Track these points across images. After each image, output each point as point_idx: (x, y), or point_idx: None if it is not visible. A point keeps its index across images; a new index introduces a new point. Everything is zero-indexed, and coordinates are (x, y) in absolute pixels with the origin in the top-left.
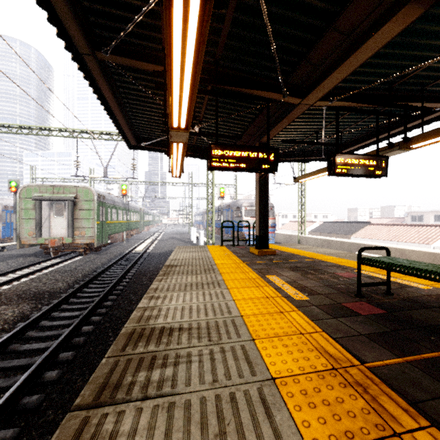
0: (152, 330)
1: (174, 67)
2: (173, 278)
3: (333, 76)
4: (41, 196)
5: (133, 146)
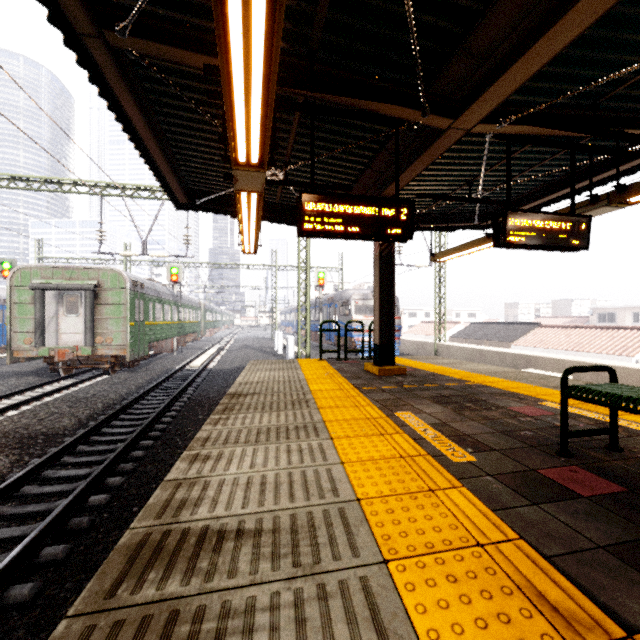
0: (184, 536)
1: (232, 31)
2: (239, 417)
3: (511, 75)
4: (44, 283)
5: (183, 204)
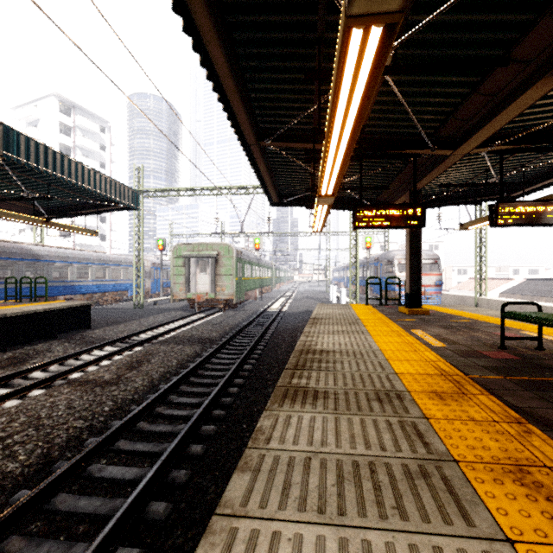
0: (315, 350)
1: (328, 164)
2: (321, 326)
3: (484, 131)
4: (190, 254)
5: (275, 203)
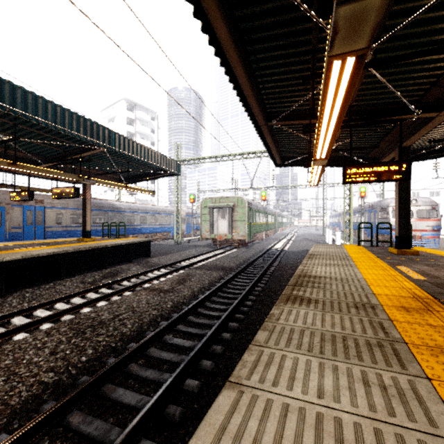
0: (310, 276)
1: (321, 137)
2: (316, 260)
3: None
4: (213, 205)
5: (278, 164)
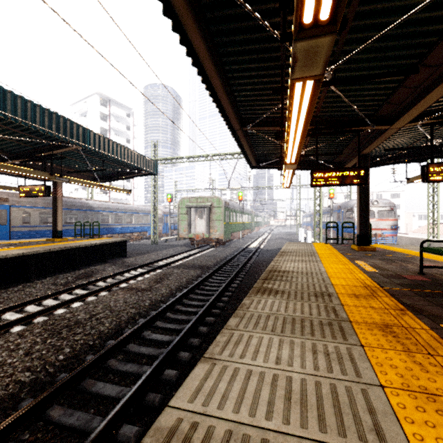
0: (279, 271)
1: (289, 145)
2: (286, 257)
3: (411, 112)
4: (191, 205)
5: (254, 166)
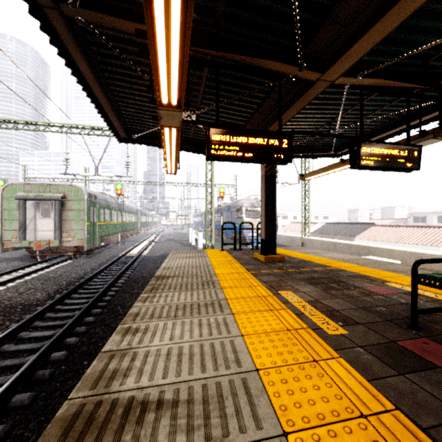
0: (113, 407)
1: None
2: (162, 295)
3: (368, 37)
4: (25, 195)
5: (123, 138)
